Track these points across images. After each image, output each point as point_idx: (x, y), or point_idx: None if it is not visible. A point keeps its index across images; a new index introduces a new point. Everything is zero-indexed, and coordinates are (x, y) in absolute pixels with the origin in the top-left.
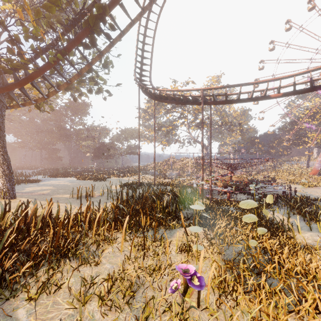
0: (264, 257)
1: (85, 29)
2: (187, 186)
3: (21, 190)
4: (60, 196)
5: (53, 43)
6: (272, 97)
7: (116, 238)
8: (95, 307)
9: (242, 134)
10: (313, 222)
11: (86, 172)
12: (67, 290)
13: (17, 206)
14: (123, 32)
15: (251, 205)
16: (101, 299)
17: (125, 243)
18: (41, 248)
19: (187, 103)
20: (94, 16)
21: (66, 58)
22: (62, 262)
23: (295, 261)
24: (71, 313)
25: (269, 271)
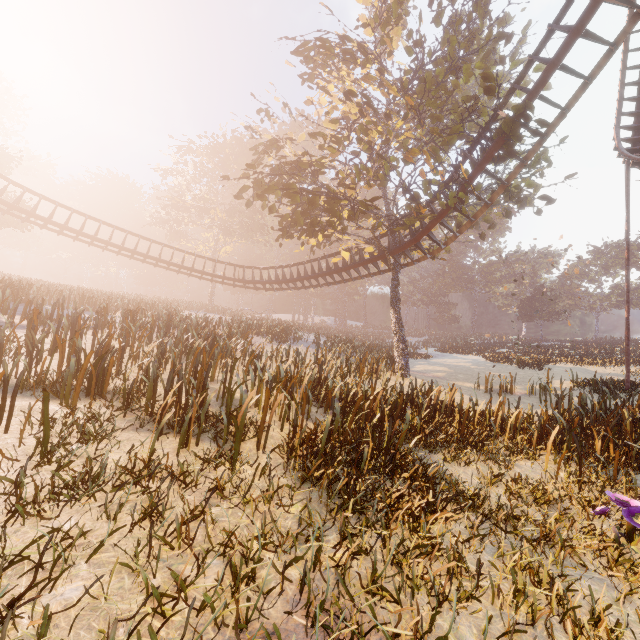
0: None
1: (497, 142)
2: None
3: (411, 368)
4: (460, 384)
5: (452, 175)
6: None
7: (539, 453)
8: (501, 493)
9: None
10: None
11: (502, 347)
12: (475, 471)
13: (421, 386)
14: (566, 109)
15: None
16: (507, 488)
17: (555, 466)
18: (449, 430)
19: None
20: (510, 121)
21: (469, 190)
22: (469, 447)
23: None
24: (479, 484)
25: None
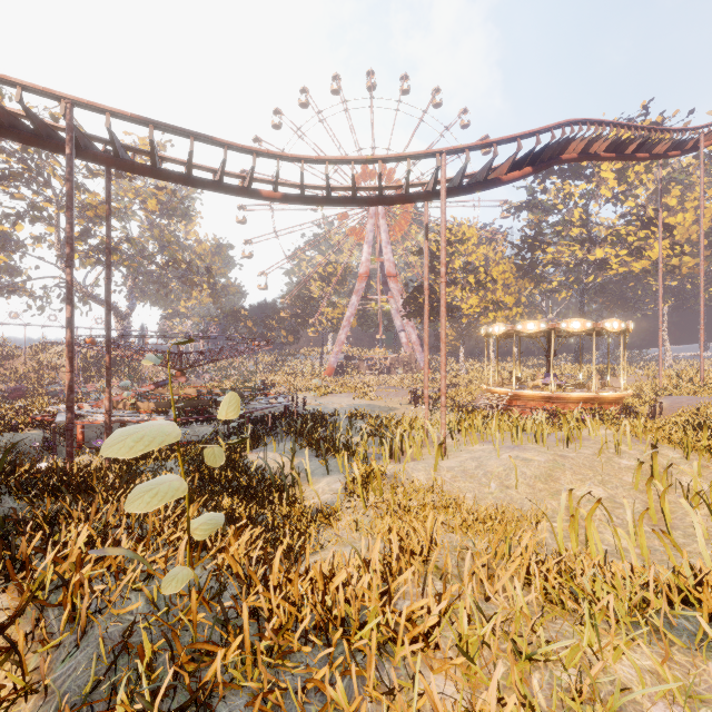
0: (214, 615)
1: None
2: (35, 425)
3: None
4: None
5: None
6: (263, 196)
7: None
8: None
9: (215, 295)
10: (331, 456)
11: None
12: None
13: None
14: None
15: (153, 439)
16: None
17: None
18: None
19: (14, 133)
20: None
21: None
22: None
23: (300, 585)
24: None
25: (220, 677)
